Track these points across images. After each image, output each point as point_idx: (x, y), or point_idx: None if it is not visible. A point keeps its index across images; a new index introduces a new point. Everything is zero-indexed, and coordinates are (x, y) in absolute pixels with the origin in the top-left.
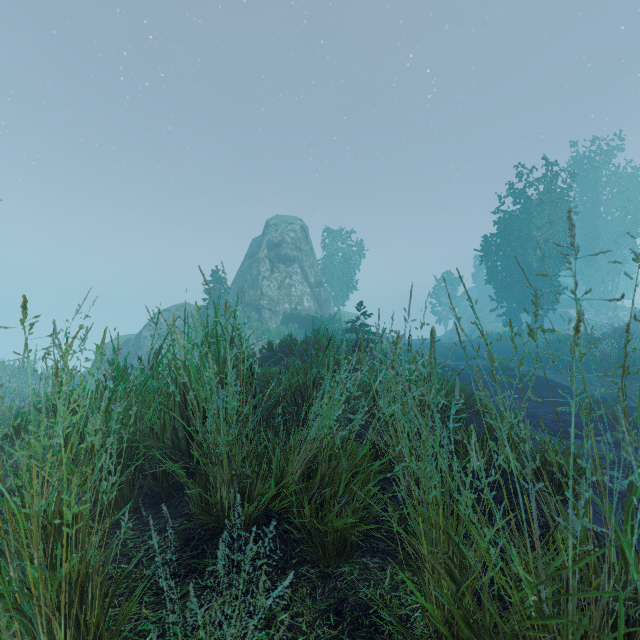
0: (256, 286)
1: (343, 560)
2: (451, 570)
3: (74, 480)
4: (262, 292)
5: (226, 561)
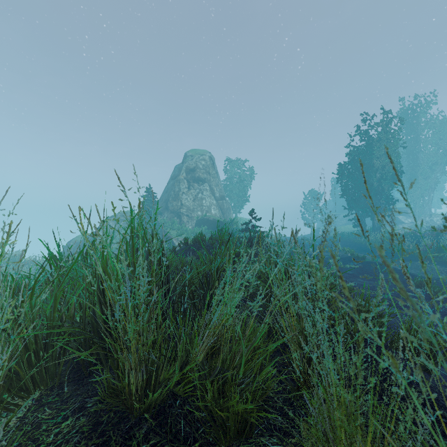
0: (177, 199)
1: (243, 440)
2: None
3: None
4: (182, 203)
5: None
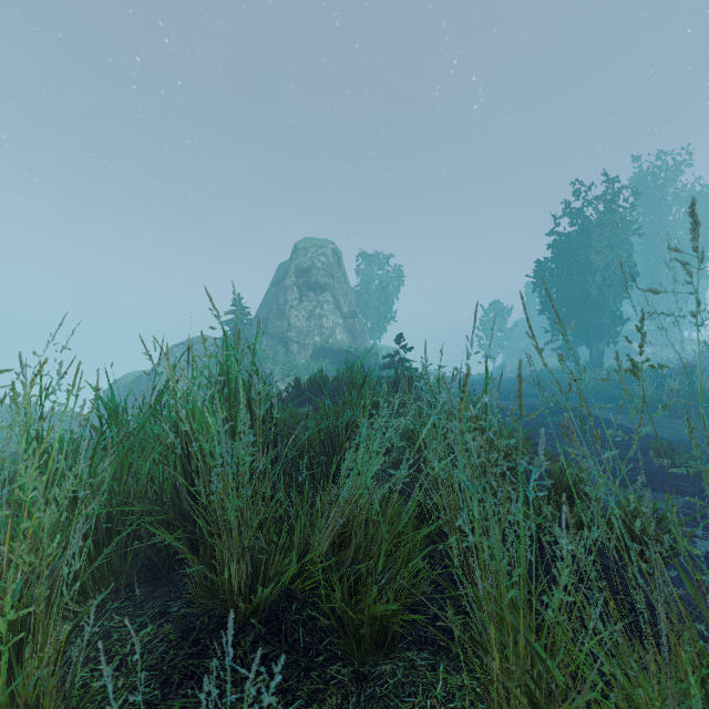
0: (283, 317)
1: (383, 654)
2: (534, 695)
3: (10, 575)
4: (289, 323)
5: (233, 663)
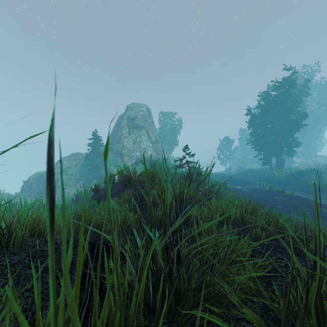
0: (120, 142)
1: None
2: None
3: None
4: (123, 145)
5: None
